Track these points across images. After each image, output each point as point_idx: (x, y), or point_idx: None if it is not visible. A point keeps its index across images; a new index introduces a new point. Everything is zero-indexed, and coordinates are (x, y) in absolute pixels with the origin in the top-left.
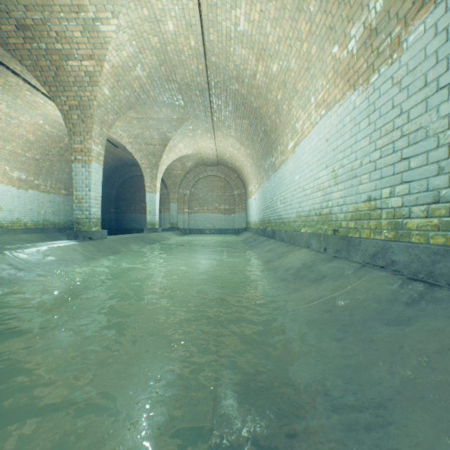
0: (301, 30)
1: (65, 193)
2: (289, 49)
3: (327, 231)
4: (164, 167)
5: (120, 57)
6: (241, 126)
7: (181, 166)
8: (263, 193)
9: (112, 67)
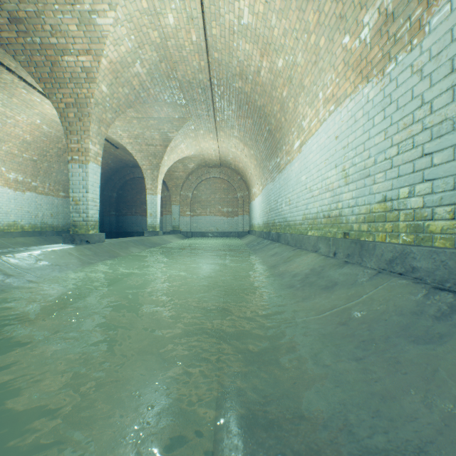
0: (308, 21)
1: (63, 195)
2: (295, 42)
3: (336, 234)
4: (166, 169)
5: (118, 52)
6: (245, 125)
7: (183, 167)
8: (267, 194)
9: (110, 62)
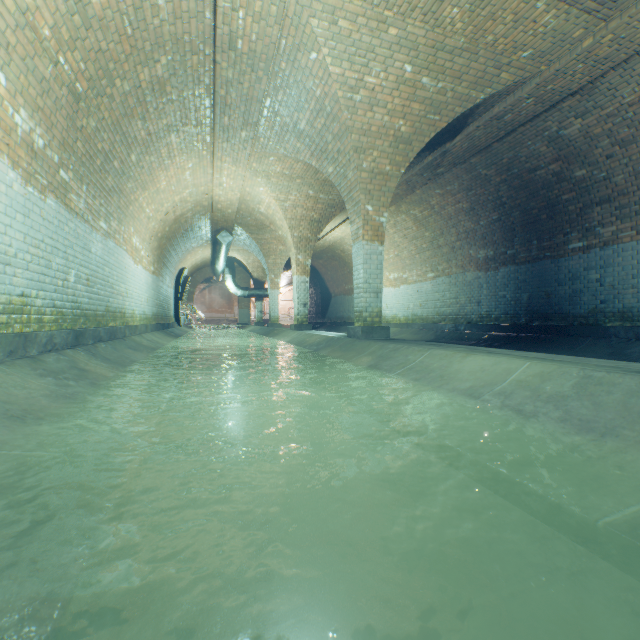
0: None
1: None
2: None
3: None
4: None
5: None
6: None
7: None
8: None
9: None
